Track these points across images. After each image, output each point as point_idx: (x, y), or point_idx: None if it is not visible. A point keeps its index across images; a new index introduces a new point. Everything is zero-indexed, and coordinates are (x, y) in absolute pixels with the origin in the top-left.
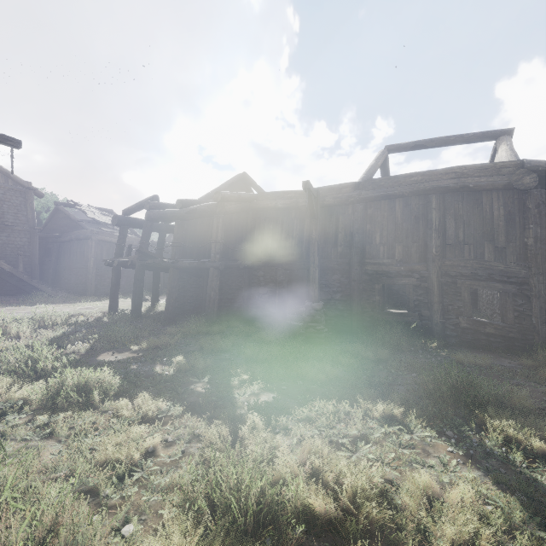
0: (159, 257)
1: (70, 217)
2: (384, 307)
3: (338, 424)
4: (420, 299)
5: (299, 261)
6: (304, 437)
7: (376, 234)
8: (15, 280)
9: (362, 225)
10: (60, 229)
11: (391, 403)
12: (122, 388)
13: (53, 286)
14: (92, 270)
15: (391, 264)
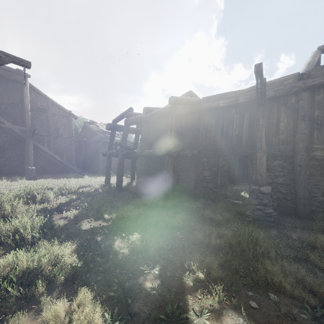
0: (132, 149)
1: (91, 130)
2: None
3: None
4: None
5: (238, 149)
6: None
7: None
8: (63, 165)
9: (308, 112)
10: (86, 136)
11: None
12: (71, 273)
13: (82, 168)
14: (101, 159)
15: None
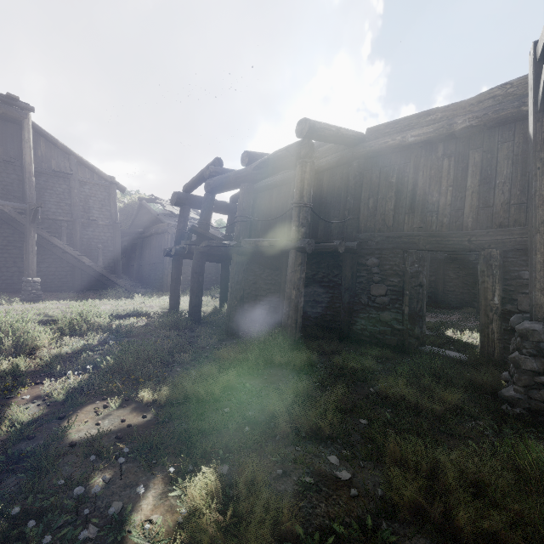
0: (220, 239)
1: (151, 212)
2: None
3: None
4: None
5: (455, 235)
6: None
7: None
8: (99, 274)
9: None
10: (144, 224)
11: None
12: None
13: (136, 281)
14: (168, 265)
15: None
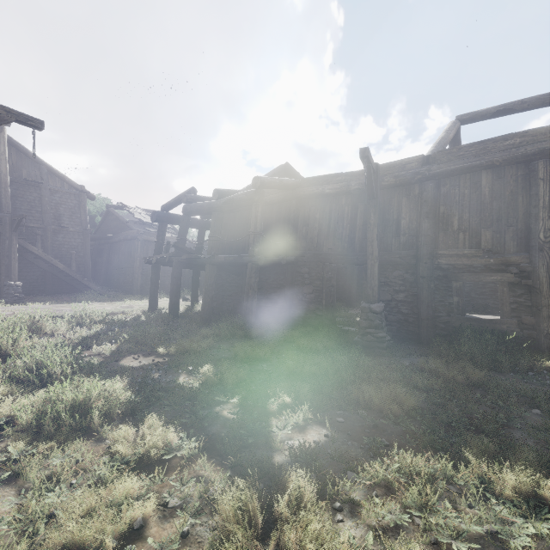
0: (196, 252)
1: (119, 219)
2: (464, 311)
3: (438, 501)
4: (519, 302)
5: (350, 255)
6: (383, 524)
7: (453, 217)
8: (70, 279)
9: (433, 208)
10: (111, 230)
11: (529, 471)
12: (130, 406)
13: (104, 285)
14: (138, 270)
15: (475, 256)
